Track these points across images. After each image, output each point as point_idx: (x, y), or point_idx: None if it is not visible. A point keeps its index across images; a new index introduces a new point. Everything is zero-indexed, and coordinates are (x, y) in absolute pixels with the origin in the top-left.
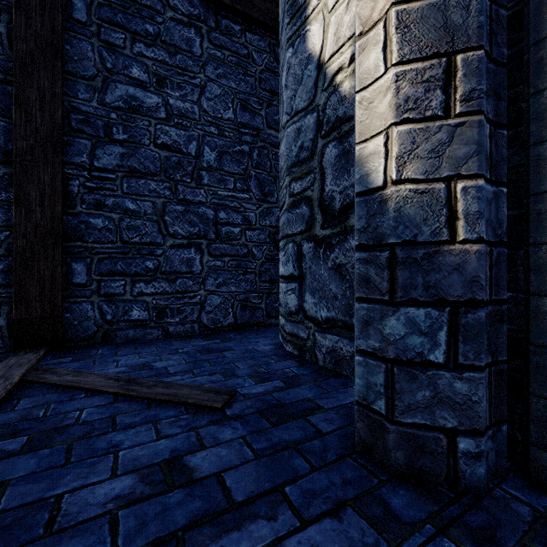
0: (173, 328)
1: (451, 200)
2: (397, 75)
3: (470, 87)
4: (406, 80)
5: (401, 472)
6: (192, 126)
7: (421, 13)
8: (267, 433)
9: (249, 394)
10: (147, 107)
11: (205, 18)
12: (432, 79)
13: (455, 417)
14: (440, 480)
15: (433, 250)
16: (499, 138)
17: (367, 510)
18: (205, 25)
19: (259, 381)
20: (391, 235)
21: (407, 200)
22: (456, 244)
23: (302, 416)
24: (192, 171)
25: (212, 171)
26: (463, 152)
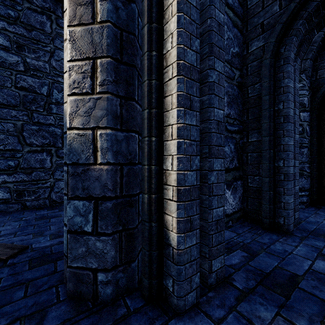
0: (30, 203)
1: (95, 140)
2: (70, 67)
3: (103, 78)
4: (74, 71)
5: (71, 294)
6: (44, 76)
7: (81, 33)
8: (20, 274)
9: (37, 247)
10: (9, 63)
11: (54, 10)
12: (86, 71)
13: (97, 262)
14: (90, 298)
15: (86, 168)
16: (129, 105)
17: (28, 322)
18: (54, 14)
19: (53, 238)
20: (67, 159)
21: (74, 139)
22: (97, 165)
23: (55, 261)
24: (44, 104)
25: (59, 105)
26: (100, 114)
